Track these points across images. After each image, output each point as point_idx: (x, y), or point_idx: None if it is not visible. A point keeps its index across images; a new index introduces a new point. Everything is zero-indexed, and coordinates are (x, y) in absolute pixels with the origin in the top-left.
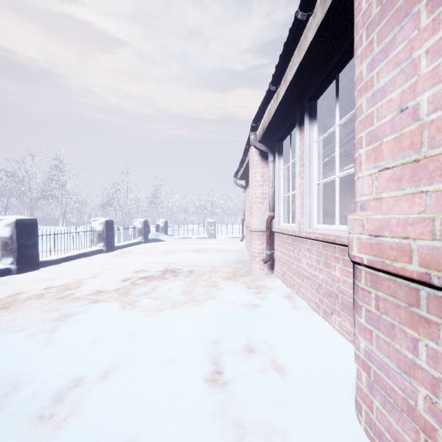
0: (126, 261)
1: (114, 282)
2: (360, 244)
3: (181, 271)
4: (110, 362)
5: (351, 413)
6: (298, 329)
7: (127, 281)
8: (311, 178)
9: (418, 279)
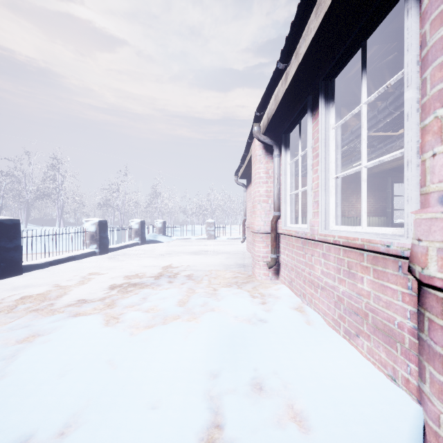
0: (119, 264)
1: (101, 290)
2: None
3: (178, 277)
4: (73, 409)
5: None
6: (317, 356)
7: (116, 288)
8: (327, 171)
9: None
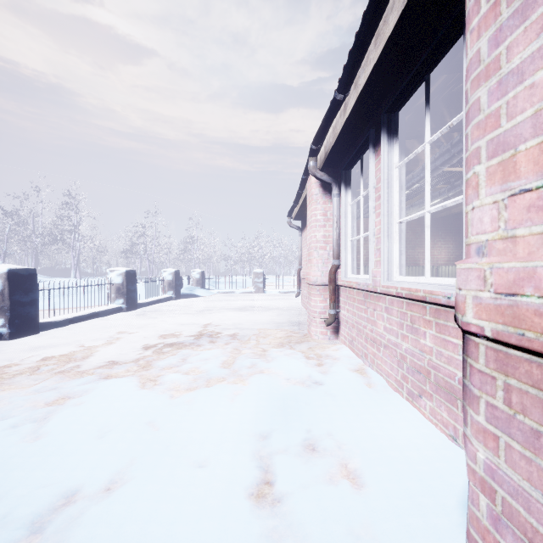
0: (151, 322)
1: (133, 351)
2: (479, 305)
3: (221, 336)
4: (117, 467)
5: None
6: (375, 418)
7: (150, 349)
8: (390, 215)
9: None
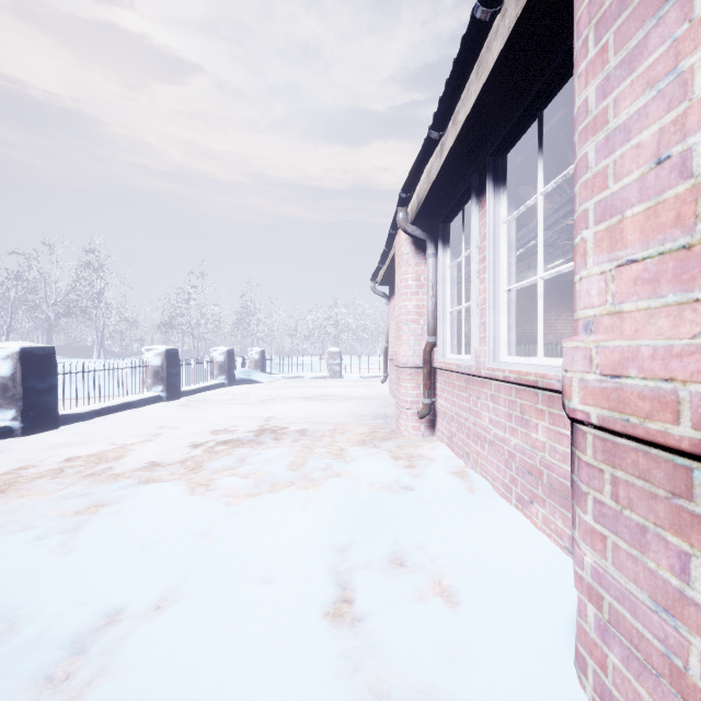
0: (199, 415)
1: (178, 450)
2: (586, 389)
3: (287, 432)
4: (167, 583)
5: (569, 672)
6: (477, 528)
7: (199, 447)
8: (496, 281)
9: (692, 451)
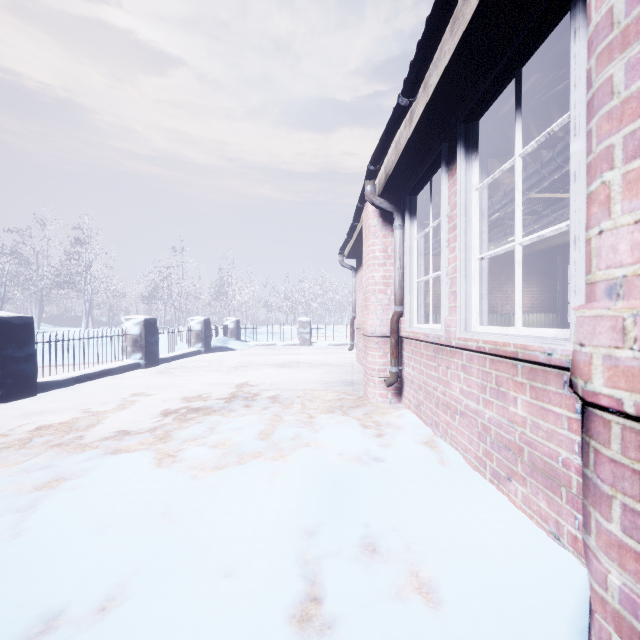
0: (174, 381)
1: (150, 417)
2: (615, 368)
3: (258, 399)
4: (117, 577)
5: None
6: (452, 507)
7: (171, 415)
8: (468, 249)
9: None
